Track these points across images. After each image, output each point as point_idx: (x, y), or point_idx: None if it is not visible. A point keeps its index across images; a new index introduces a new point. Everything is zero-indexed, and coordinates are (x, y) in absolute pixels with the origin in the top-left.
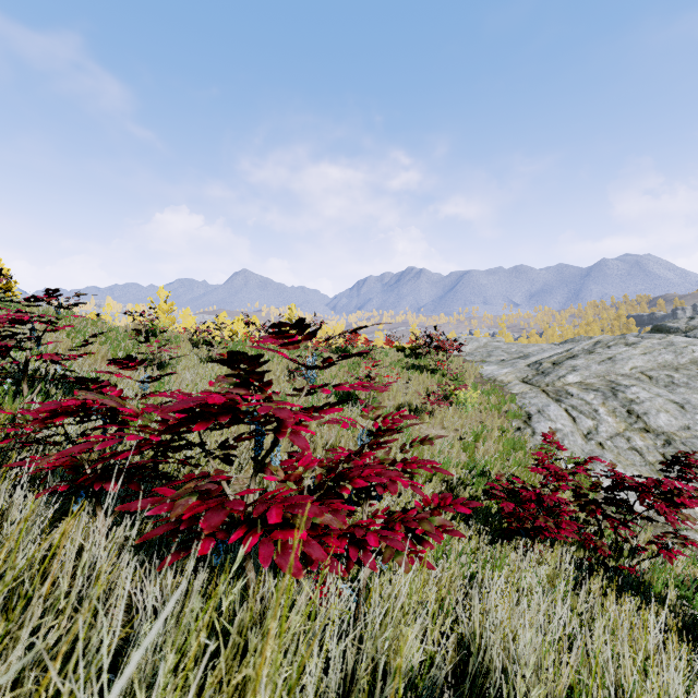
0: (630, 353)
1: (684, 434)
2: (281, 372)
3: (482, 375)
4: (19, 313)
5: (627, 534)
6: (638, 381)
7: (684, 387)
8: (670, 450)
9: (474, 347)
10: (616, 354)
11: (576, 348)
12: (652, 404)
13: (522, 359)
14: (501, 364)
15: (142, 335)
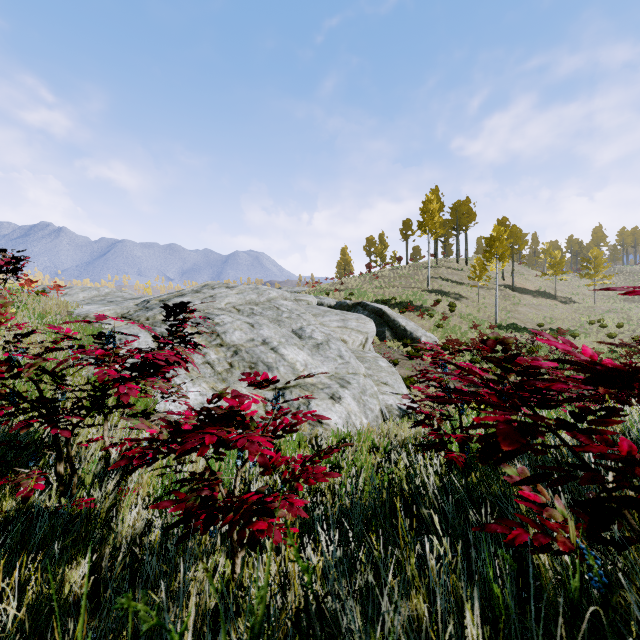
0: (228, 293)
1: (249, 345)
2: None
3: (72, 313)
4: None
5: (107, 445)
6: (229, 312)
7: (259, 316)
8: (236, 359)
9: (92, 295)
10: (217, 293)
11: (187, 289)
12: (232, 325)
13: (134, 299)
14: (105, 304)
15: None
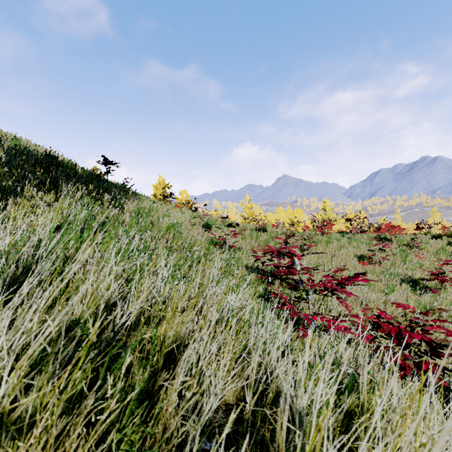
0: None
1: None
2: (352, 259)
3: None
4: (274, 247)
5: None
6: None
7: None
8: None
9: None
10: None
11: None
12: None
13: None
14: None
15: (259, 231)
